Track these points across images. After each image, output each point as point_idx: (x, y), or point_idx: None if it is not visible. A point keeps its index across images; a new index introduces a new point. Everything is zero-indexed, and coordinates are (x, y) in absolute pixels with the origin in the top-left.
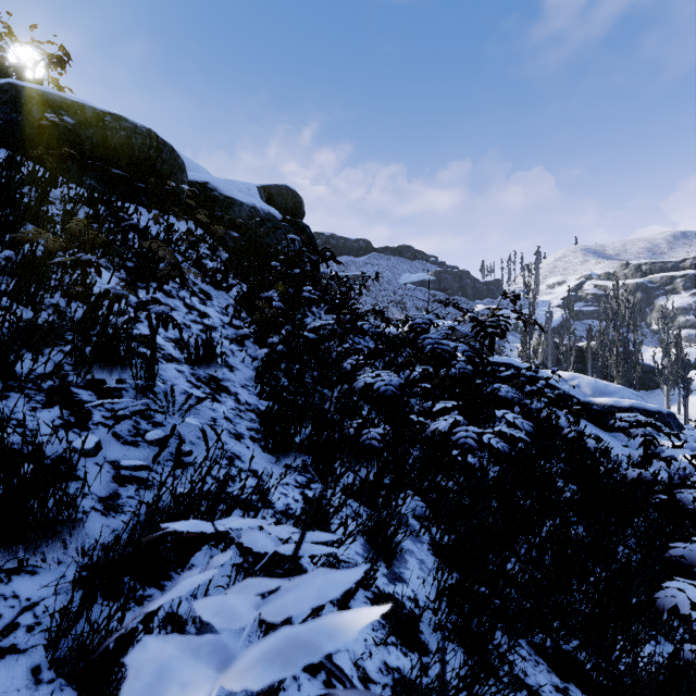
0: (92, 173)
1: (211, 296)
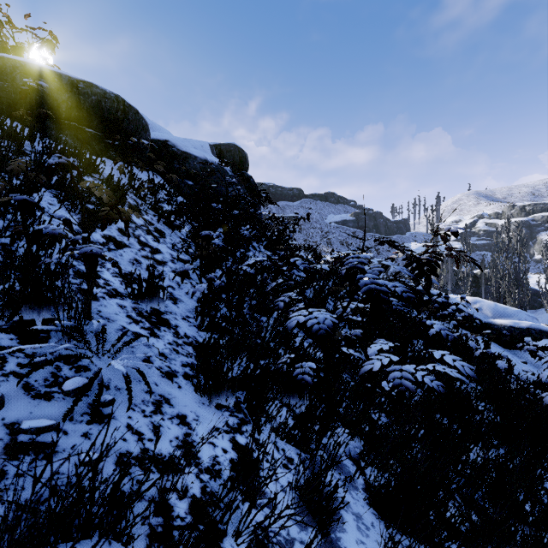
0: (68, 131)
1: (165, 234)
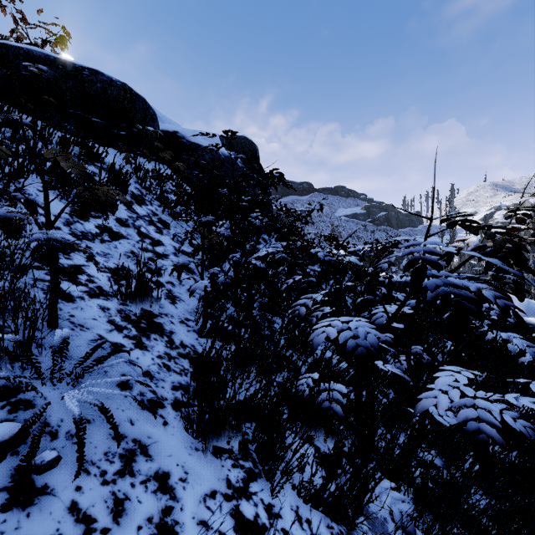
0: (73, 120)
1: (169, 225)
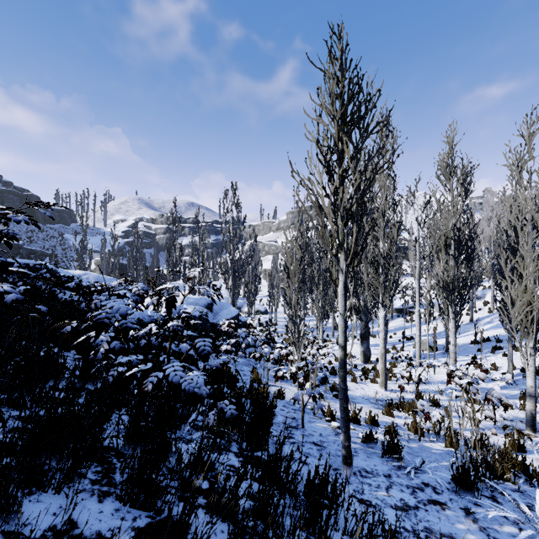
0: None
1: None
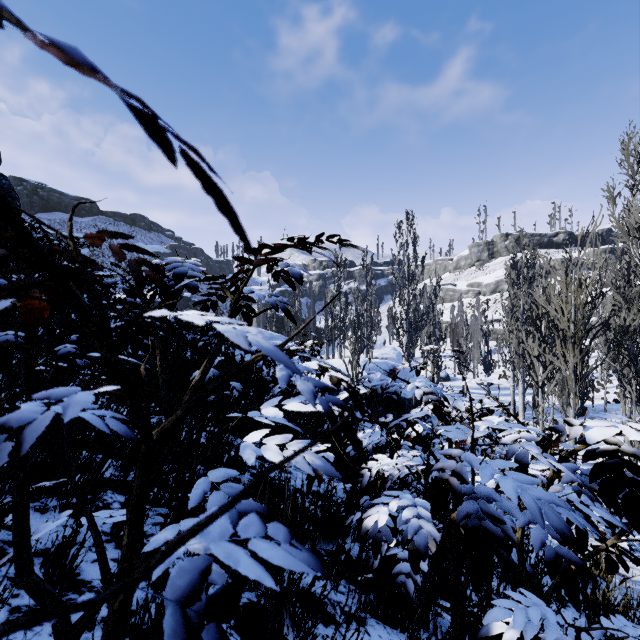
0: None
1: None
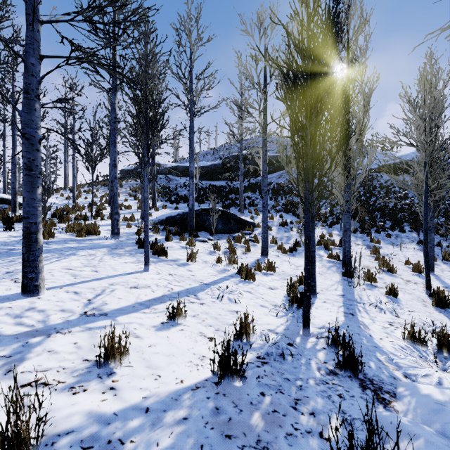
0: (396, 173)
1: None
